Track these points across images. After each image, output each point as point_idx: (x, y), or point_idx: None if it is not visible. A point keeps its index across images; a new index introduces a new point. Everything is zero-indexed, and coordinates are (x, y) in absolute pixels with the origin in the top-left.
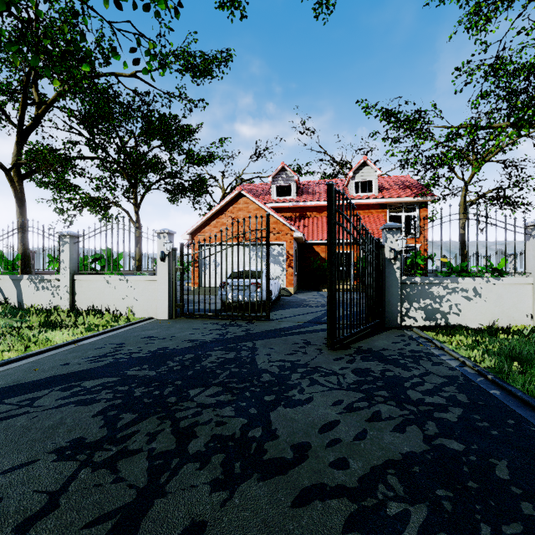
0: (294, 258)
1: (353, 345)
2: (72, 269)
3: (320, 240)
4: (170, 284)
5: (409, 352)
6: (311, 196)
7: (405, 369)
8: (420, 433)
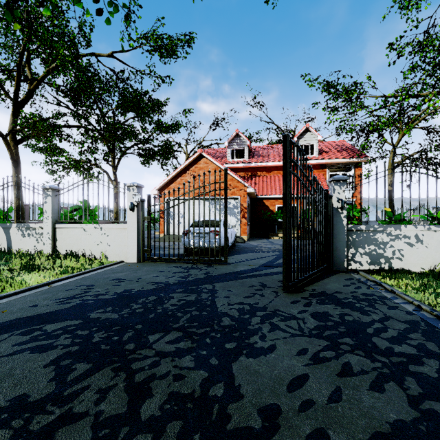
0: (247, 210)
1: (306, 288)
2: (53, 218)
3: (269, 195)
4: (139, 232)
5: (362, 295)
6: (261, 158)
7: (362, 313)
8: (401, 393)
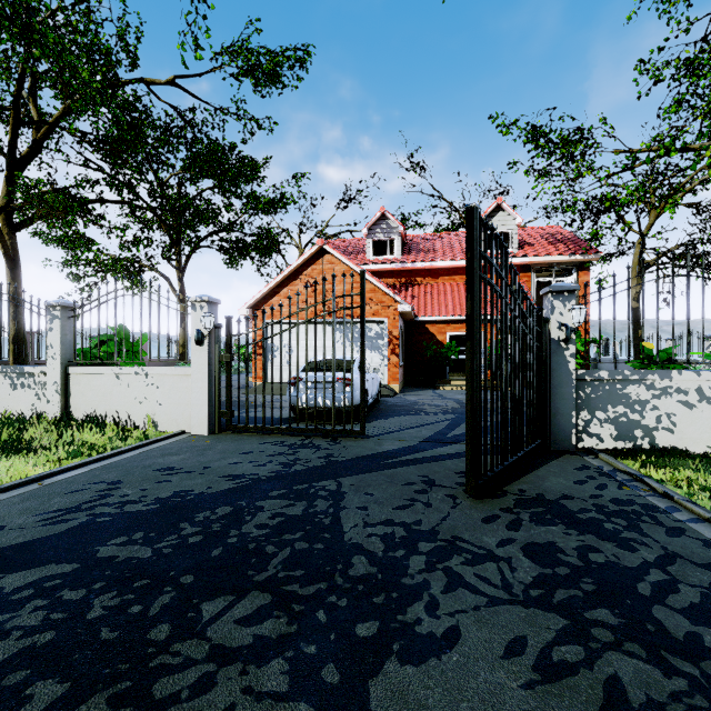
0: (400, 342)
1: (508, 488)
2: (65, 357)
3: (436, 316)
4: (212, 381)
5: (612, 503)
6: (422, 254)
7: (621, 545)
8: None
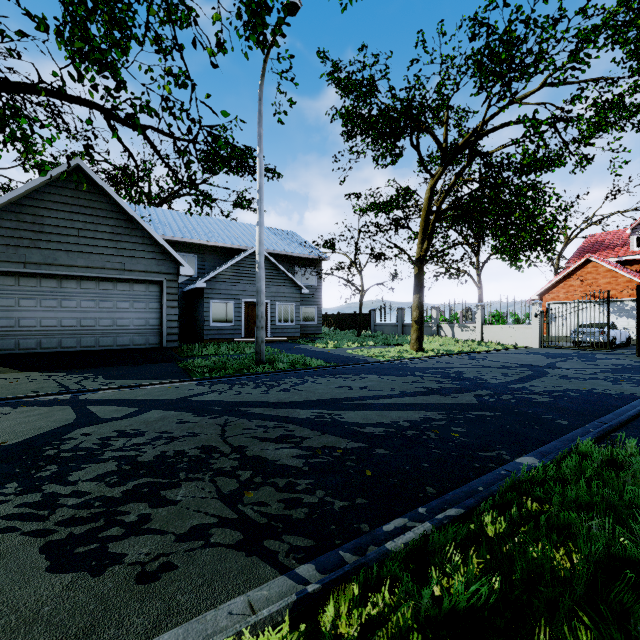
0: None
1: None
2: (481, 322)
3: None
4: (540, 330)
5: None
6: None
7: None
8: None
